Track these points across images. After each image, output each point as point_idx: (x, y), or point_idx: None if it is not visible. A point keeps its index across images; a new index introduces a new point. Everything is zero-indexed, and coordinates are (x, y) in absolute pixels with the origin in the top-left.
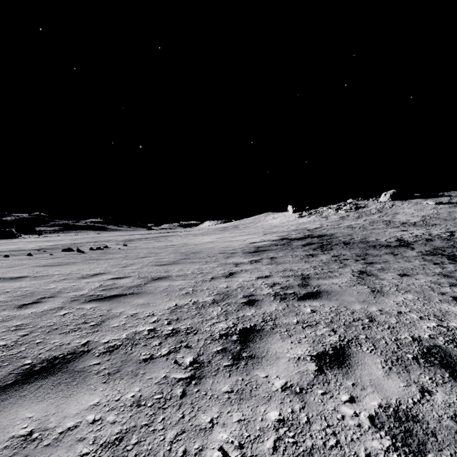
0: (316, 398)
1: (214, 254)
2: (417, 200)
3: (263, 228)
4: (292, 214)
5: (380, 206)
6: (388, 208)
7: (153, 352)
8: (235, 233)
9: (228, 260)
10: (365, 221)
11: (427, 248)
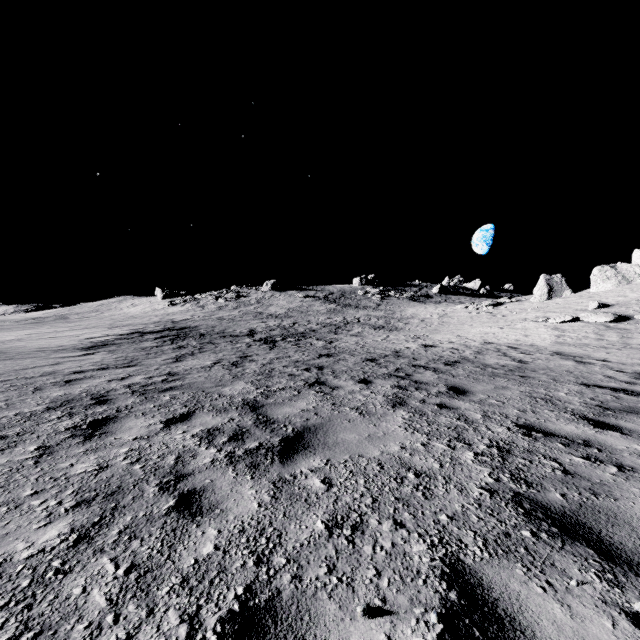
0: (102, 385)
1: (29, 352)
2: (292, 292)
3: (113, 320)
4: (161, 301)
5: (261, 296)
6: (267, 298)
7: (3, 390)
8: (63, 326)
9: (53, 355)
10: (240, 312)
11: (264, 336)
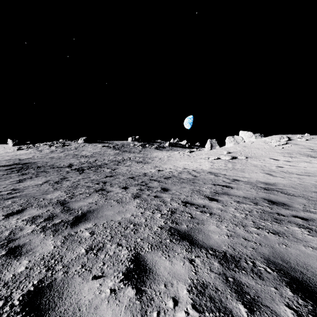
0: None
1: None
2: (96, 144)
3: None
4: (12, 147)
5: (78, 145)
6: (81, 147)
7: None
8: None
9: None
10: (65, 154)
11: (77, 167)
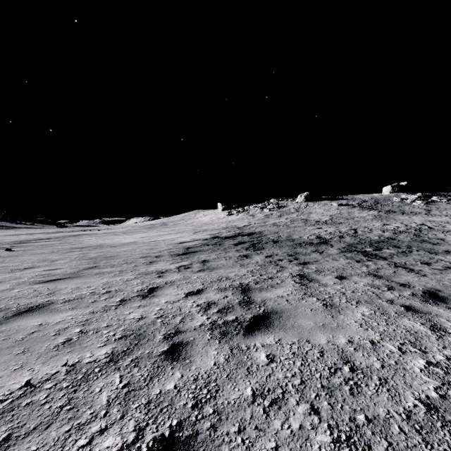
0: None
1: (134, 259)
2: (324, 201)
3: (194, 226)
4: (221, 212)
5: (297, 206)
6: (304, 208)
7: None
8: (164, 231)
9: (151, 267)
10: (287, 219)
11: (342, 244)
